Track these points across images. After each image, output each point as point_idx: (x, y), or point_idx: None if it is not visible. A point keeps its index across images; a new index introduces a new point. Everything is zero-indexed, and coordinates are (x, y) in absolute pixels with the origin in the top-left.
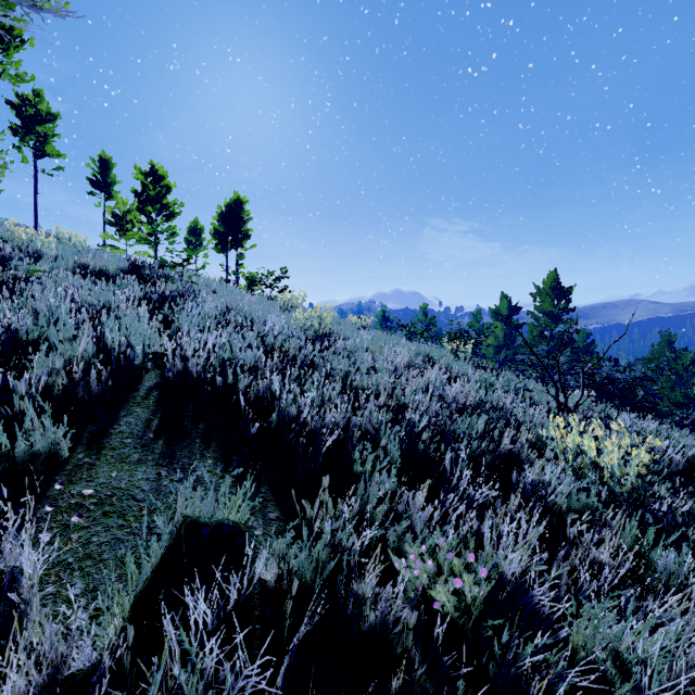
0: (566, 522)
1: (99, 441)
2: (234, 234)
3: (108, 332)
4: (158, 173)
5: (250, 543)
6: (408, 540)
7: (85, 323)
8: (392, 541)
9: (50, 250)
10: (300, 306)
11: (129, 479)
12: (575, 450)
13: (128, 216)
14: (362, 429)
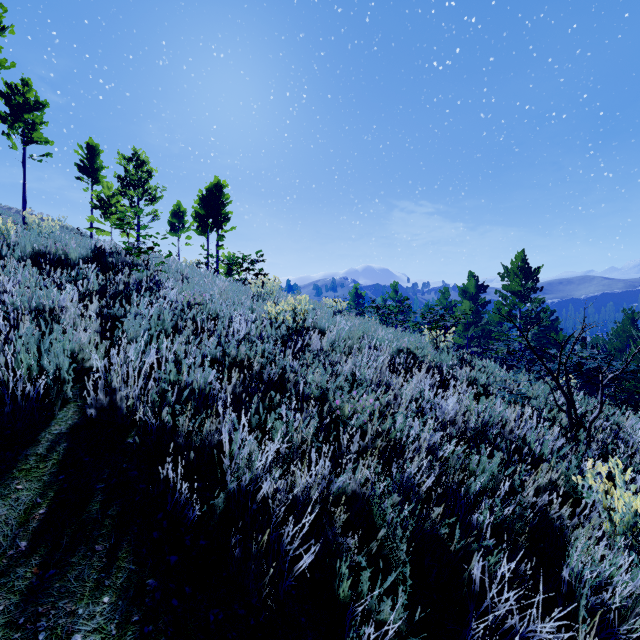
0: None
1: None
2: (214, 216)
3: None
4: (140, 158)
5: None
6: None
7: None
8: None
9: (8, 237)
10: (274, 293)
11: None
12: (630, 515)
13: (113, 200)
14: (344, 488)
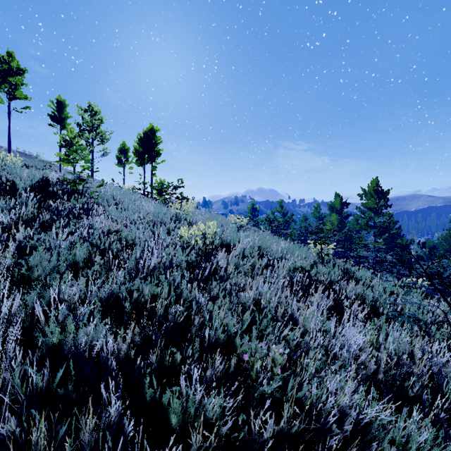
0: None
1: None
2: (149, 152)
3: None
4: (93, 109)
5: None
6: None
7: None
8: None
9: None
10: (190, 213)
11: None
12: None
13: (74, 141)
14: None
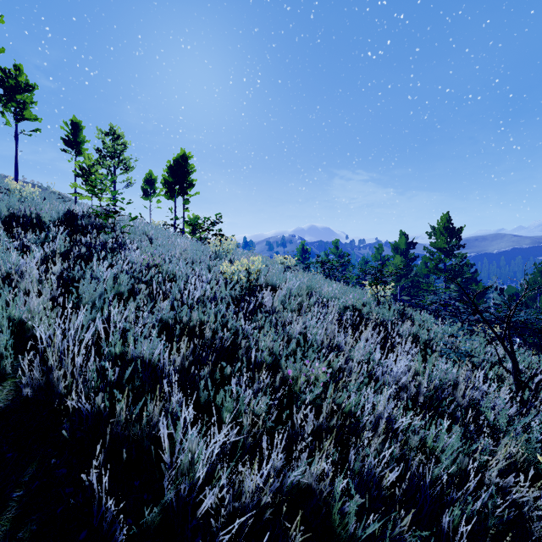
0: None
1: None
2: (180, 183)
3: None
4: (116, 133)
5: None
6: None
7: None
8: None
9: None
10: (230, 251)
11: None
12: None
13: (93, 169)
14: (298, 478)
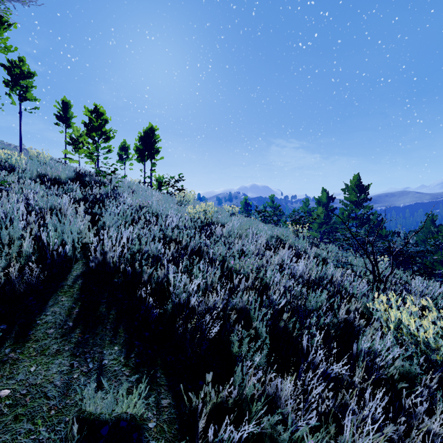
0: (397, 388)
1: (26, 333)
2: (149, 150)
3: (44, 235)
4: (99, 111)
5: (144, 438)
6: (280, 429)
7: (31, 224)
8: (265, 428)
9: (21, 164)
10: (191, 201)
11: (45, 373)
12: (396, 322)
13: (80, 139)
14: (236, 306)
